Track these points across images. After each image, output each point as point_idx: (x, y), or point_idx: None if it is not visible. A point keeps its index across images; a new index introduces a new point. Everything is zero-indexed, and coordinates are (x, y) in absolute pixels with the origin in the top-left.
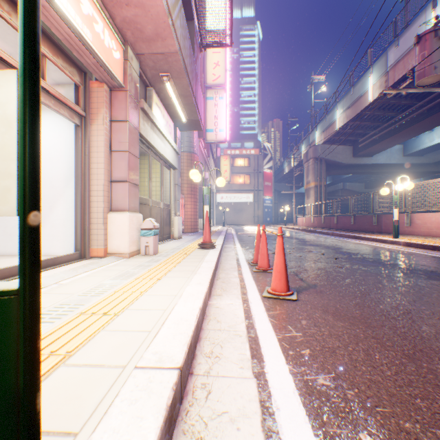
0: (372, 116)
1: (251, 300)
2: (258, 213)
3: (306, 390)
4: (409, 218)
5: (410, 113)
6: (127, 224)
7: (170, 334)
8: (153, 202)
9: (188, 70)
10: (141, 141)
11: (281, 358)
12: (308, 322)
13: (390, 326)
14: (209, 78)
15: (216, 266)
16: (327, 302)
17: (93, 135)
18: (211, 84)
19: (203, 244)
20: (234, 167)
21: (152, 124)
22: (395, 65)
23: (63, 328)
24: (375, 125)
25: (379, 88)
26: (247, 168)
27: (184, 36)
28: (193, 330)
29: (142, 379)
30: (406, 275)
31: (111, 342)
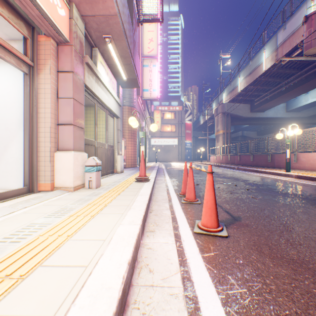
0: (265, 82)
1: (184, 237)
2: (181, 153)
3: None
4: (296, 156)
5: (293, 80)
6: (72, 162)
7: None
8: (99, 143)
9: (126, 34)
10: (87, 92)
11: None
12: (248, 269)
13: None
14: (145, 50)
15: (150, 198)
16: (258, 238)
17: (40, 83)
18: (147, 55)
19: (139, 178)
20: (163, 119)
21: (97, 78)
22: (283, 43)
23: None
24: (267, 88)
25: (271, 60)
26: (173, 120)
27: (123, 3)
28: (114, 312)
29: None
30: (313, 205)
31: None
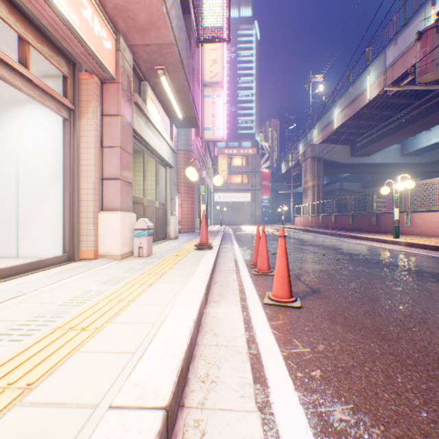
0: (370, 115)
1: (252, 307)
2: (255, 212)
3: (322, 428)
4: (409, 217)
5: (408, 112)
6: (119, 224)
7: (158, 356)
8: (148, 201)
9: (184, 63)
10: (135, 138)
11: (288, 382)
12: (315, 334)
13: (407, 339)
14: (206, 76)
15: (214, 268)
16: (334, 309)
17: (82, 129)
18: (208, 82)
19: (200, 245)
20: (231, 166)
21: (147, 120)
22: (394, 64)
23: (31, 349)
24: (373, 124)
25: (377, 87)
26: (245, 168)
27: (180, 27)
28: (185, 350)
29: (116, 427)
30: (413, 278)
31: (84, 368)
